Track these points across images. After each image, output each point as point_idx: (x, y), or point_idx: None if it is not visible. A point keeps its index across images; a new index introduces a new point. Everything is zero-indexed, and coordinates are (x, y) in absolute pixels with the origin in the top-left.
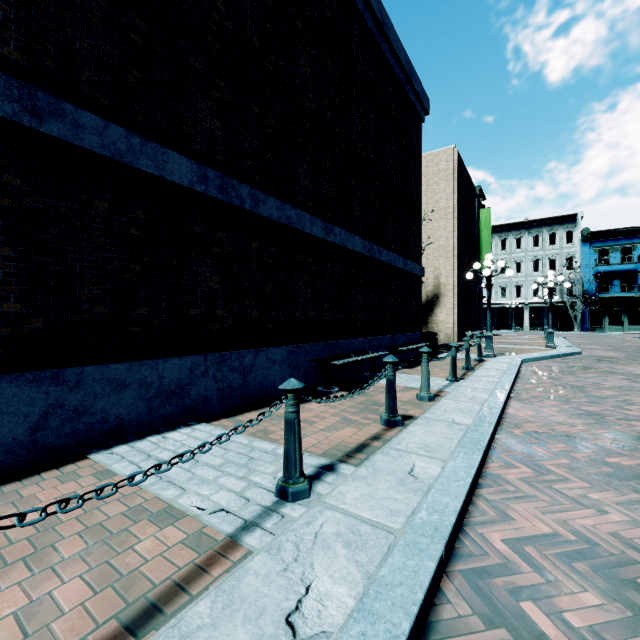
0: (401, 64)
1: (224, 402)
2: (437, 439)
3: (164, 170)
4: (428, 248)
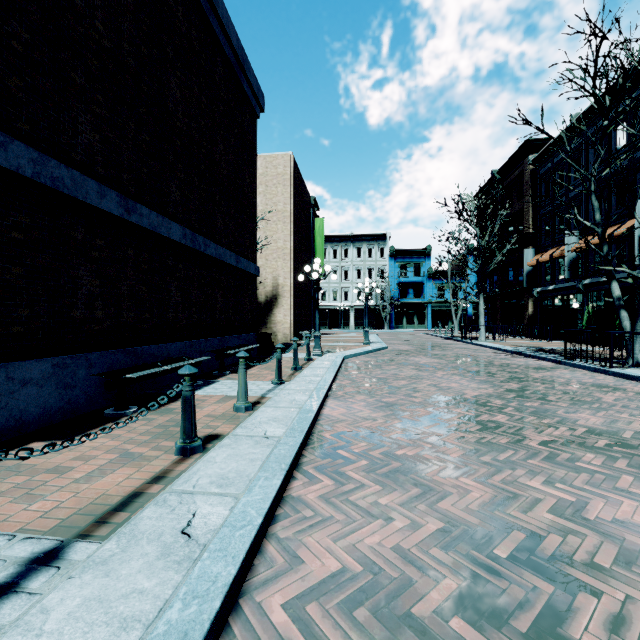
0: (233, 46)
1: None
2: (239, 464)
3: None
4: (267, 249)
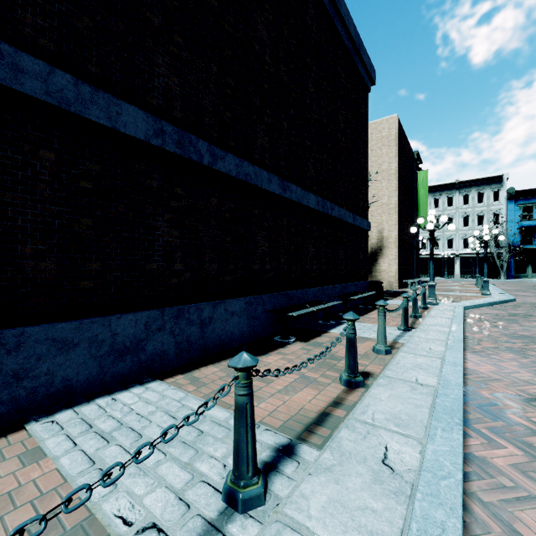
0: (351, 37)
1: (182, 355)
2: (405, 407)
3: (117, 122)
4: (372, 206)
